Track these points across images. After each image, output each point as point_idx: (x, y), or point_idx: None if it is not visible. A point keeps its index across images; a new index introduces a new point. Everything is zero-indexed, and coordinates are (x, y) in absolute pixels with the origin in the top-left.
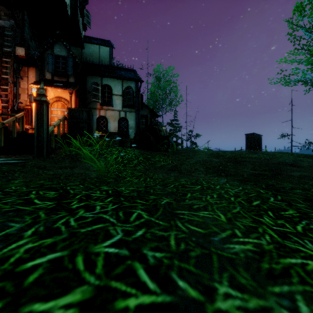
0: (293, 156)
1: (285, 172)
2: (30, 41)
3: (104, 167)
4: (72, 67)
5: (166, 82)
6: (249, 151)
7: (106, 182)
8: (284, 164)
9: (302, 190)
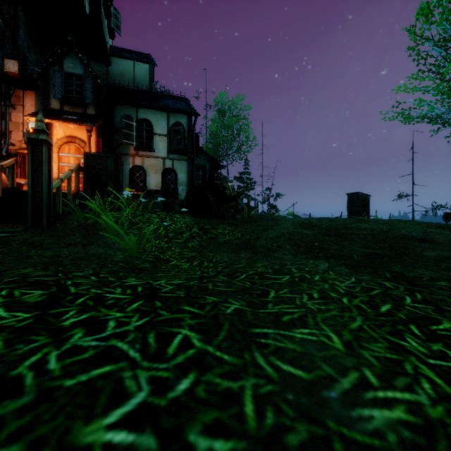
0: (421, 226)
1: (415, 252)
2: (27, 51)
3: (137, 243)
4: (91, 92)
5: (232, 118)
6: (355, 219)
7: (138, 269)
8: (410, 238)
9: (450, 283)
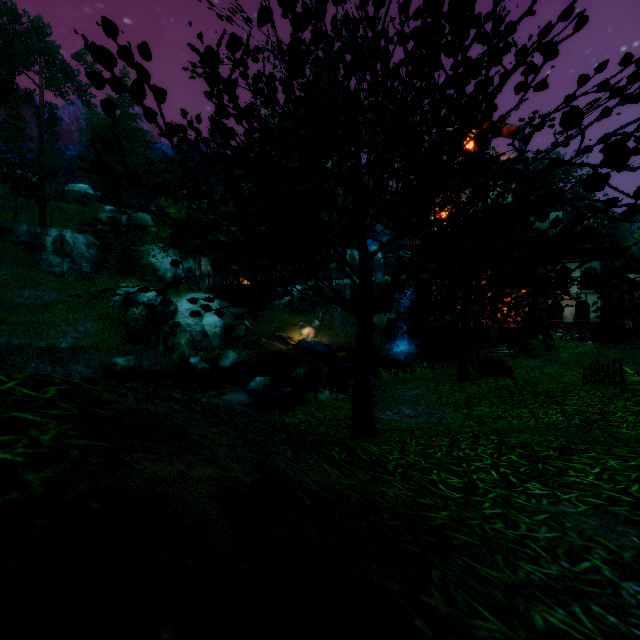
0: None
1: None
2: None
3: (567, 356)
4: None
5: None
6: None
7: (571, 362)
8: None
9: None
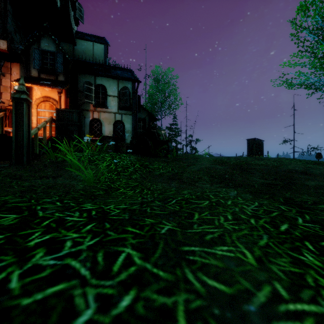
0: (302, 163)
1: (299, 182)
2: (14, 34)
3: (94, 175)
4: (61, 64)
5: (165, 85)
6: (254, 158)
7: (94, 195)
8: (294, 171)
9: None
